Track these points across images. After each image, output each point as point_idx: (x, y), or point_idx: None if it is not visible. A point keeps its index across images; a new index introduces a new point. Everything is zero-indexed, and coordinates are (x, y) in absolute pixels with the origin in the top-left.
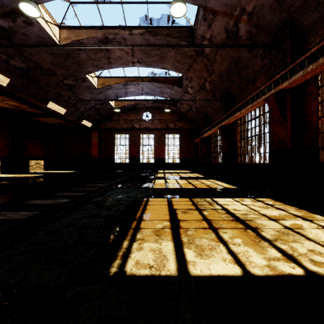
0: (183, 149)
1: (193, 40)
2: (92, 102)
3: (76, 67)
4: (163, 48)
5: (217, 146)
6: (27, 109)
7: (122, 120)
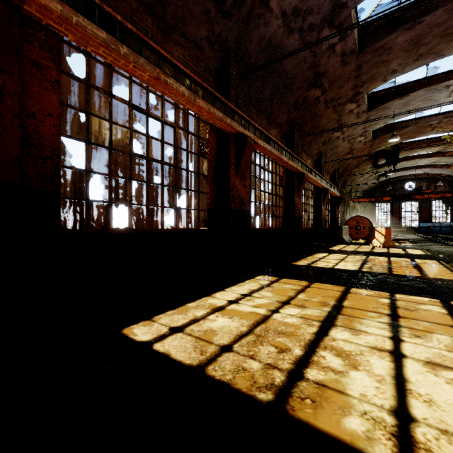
0: None
1: None
2: None
3: None
4: None
5: None
6: None
7: None
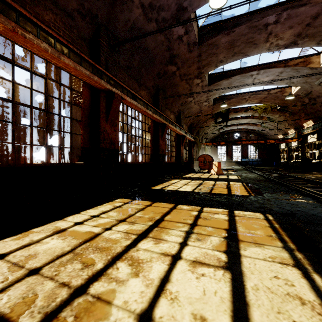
0: None
1: None
2: None
3: None
4: None
5: None
6: None
7: None
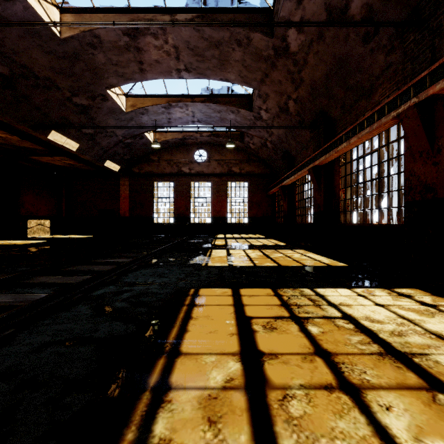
0: (252, 203)
1: (271, 30)
2: (119, 134)
3: (91, 77)
4: (225, 45)
5: (305, 199)
6: (20, 142)
7: (164, 161)
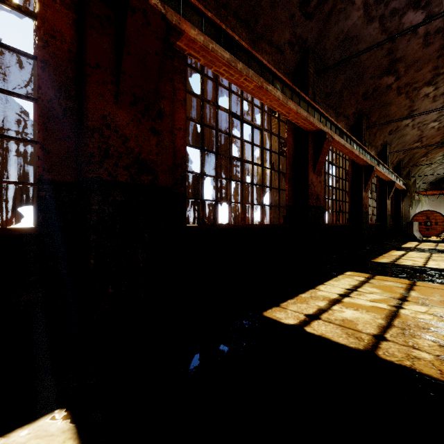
0: None
1: None
2: None
3: None
4: None
5: None
6: None
7: None
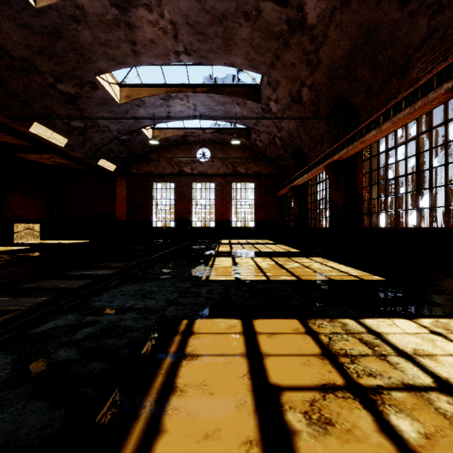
0: (259, 205)
1: None
2: (113, 129)
3: (76, 59)
4: (230, 19)
5: (319, 200)
6: (0, 136)
7: (164, 160)
